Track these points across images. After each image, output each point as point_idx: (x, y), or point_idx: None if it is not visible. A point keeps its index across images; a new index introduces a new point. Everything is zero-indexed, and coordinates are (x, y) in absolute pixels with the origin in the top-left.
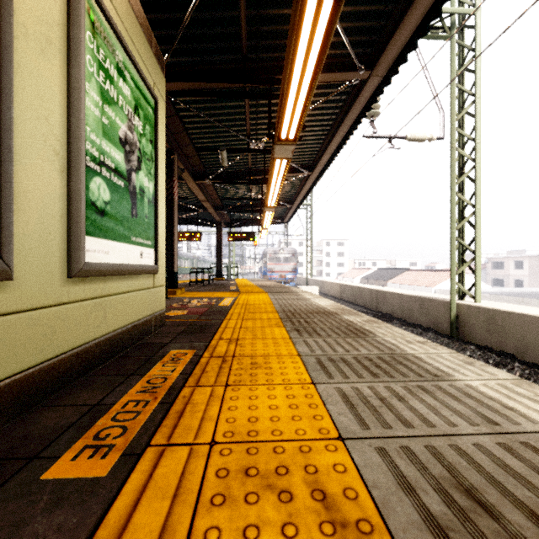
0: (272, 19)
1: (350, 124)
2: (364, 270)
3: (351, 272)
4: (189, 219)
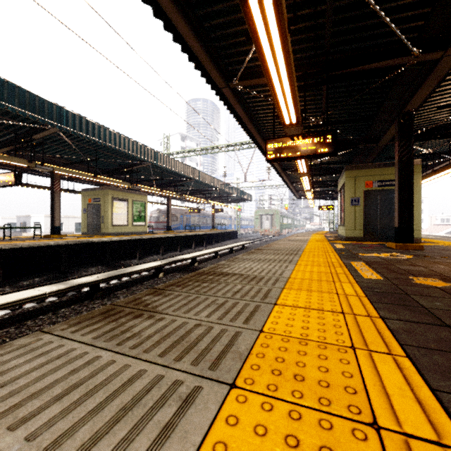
0: (416, 153)
1: (443, 165)
2: (448, 226)
3: (433, 228)
4: (320, 197)
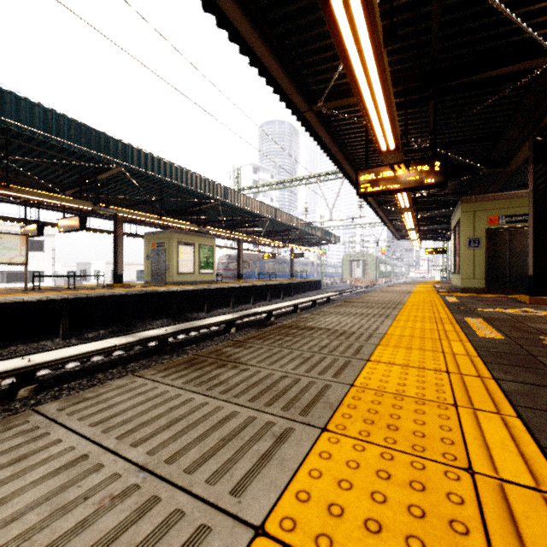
0: None
1: None
2: None
3: None
4: (428, 238)
